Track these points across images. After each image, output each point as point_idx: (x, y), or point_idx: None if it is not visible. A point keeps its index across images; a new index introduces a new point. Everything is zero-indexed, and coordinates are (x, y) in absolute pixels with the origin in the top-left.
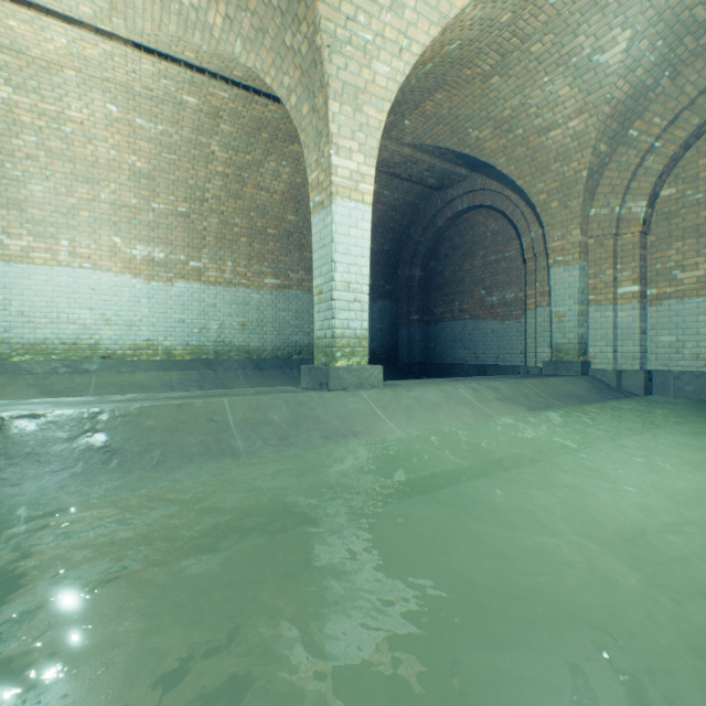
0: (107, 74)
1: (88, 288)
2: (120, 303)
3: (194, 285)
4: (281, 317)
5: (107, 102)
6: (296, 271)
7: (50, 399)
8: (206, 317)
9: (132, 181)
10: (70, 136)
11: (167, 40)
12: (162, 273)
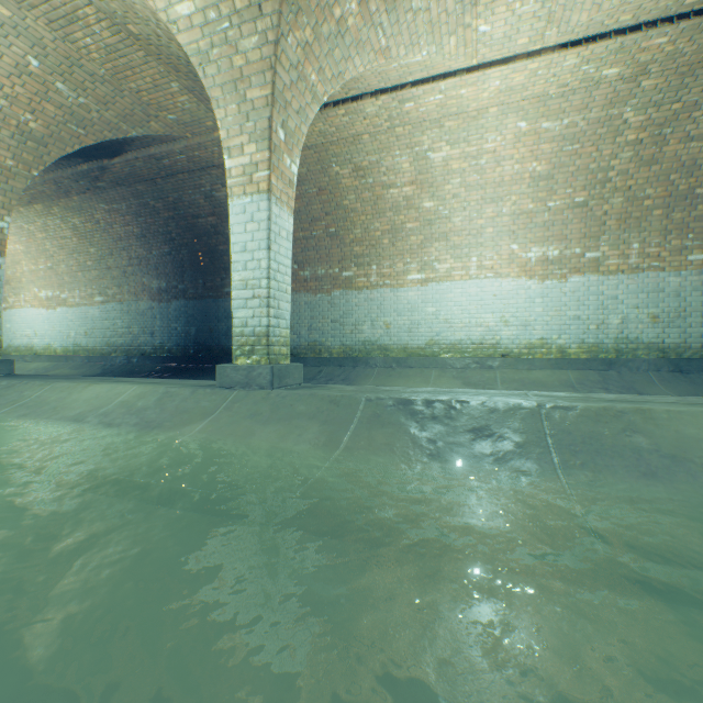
0: (525, 93)
1: (490, 295)
2: (515, 305)
3: (589, 277)
4: None
5: (517, 121)
6: None
7: (537, 393)
8: (603, 311)
9: (530, 187)
10: (482, 167)
11: (600, 18)
12: (555, 270)
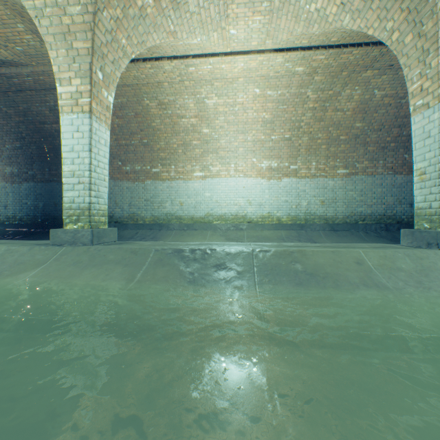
0: (257, 73)
1: (241, 187)
2: (255, 193)
3: (292, 179)
4: (349, 195)
5: (254, 88)
6: (360, 162)
7: (256, 243)
8: (299, 198)
9: (262, 127)
10: (236, 112)
11: (293, 39)
12: (275, 174)
